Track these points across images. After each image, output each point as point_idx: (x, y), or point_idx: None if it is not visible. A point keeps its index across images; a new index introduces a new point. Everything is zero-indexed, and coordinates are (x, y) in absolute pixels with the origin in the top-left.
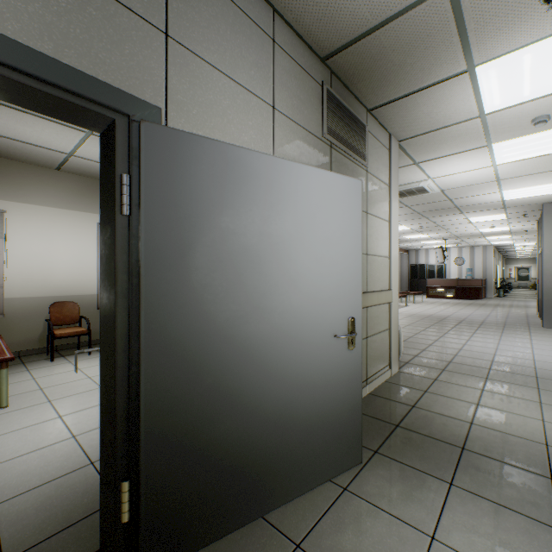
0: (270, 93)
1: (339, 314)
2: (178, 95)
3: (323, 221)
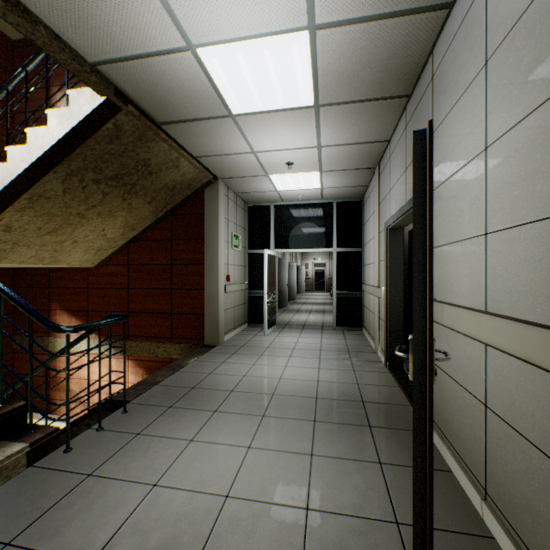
0: (482, 53)
1: None
2: (435, 164)
3: None
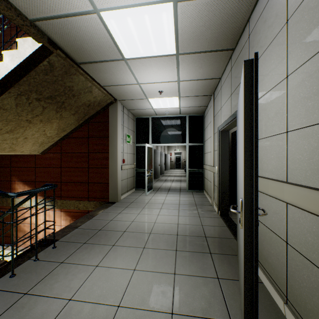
0: (284, 15)
1: (241, 192)
2: None
3: (240, 121)
